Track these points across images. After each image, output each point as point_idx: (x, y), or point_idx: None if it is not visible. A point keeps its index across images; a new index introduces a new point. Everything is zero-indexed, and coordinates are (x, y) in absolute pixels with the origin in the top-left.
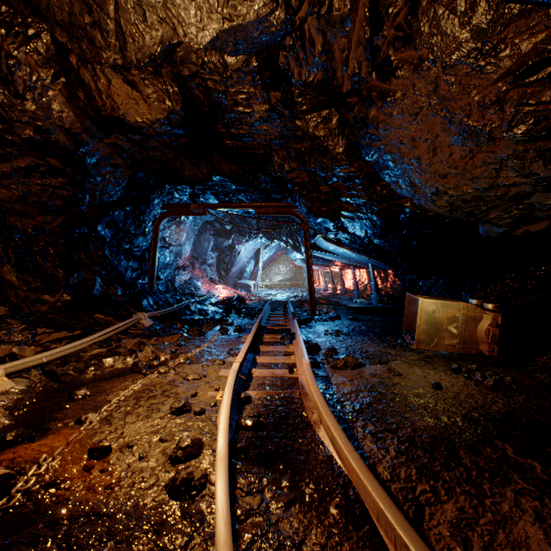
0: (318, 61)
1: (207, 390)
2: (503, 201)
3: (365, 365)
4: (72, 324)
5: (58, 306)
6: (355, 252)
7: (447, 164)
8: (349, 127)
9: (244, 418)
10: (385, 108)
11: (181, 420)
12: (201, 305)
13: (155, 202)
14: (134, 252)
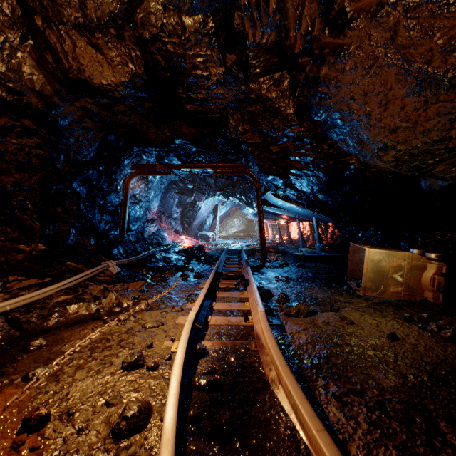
0: (272, 21)
1: (163, 340)
2: (452, 154)
3: (317, 312)
4: (45, 271)
5: (33, 254)
6: (301, 207)
7: (398, 118)
8: (299, 88)
9: (197, 377)
10: (337, 64)
11: (132, 377)
12: (166, 253)
13: (125, 163)
14: (108, 207)
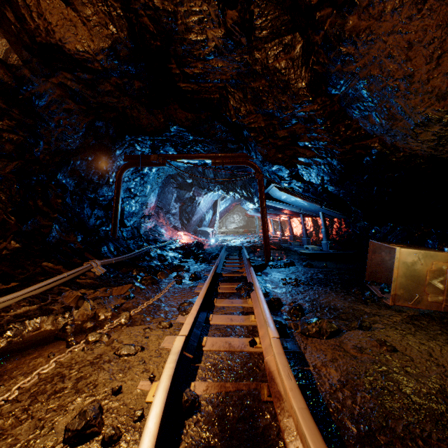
0: None
1: (138, 378)
2: None
3: (342, 331)
4: (14, 273)
5: (3, 254)
6: (307, 201)
7: None
8: (315, 54)
9: None
10: (372, 7)
11: None
12: (162, 250)
13: (116, 153)
14: (100, 201)
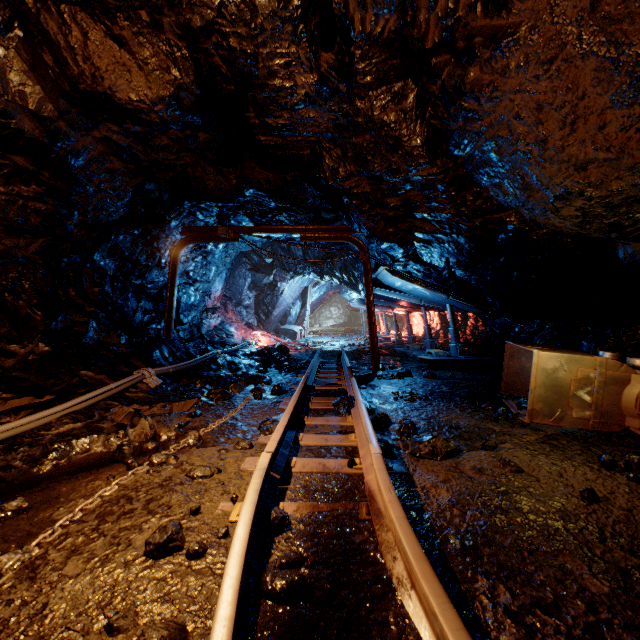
0: None
1: (217, 499)
2: None
3: (461, 451)
4: (46, 384)
5: (29, 359)
6: (429, 289)
7: (593, 145)
8: (432, 106)
9: (270, 574)
10: (495, 61)
11: (160, 571)
12: (233, 356)
13: (172, 225)
14: (148, 290)
